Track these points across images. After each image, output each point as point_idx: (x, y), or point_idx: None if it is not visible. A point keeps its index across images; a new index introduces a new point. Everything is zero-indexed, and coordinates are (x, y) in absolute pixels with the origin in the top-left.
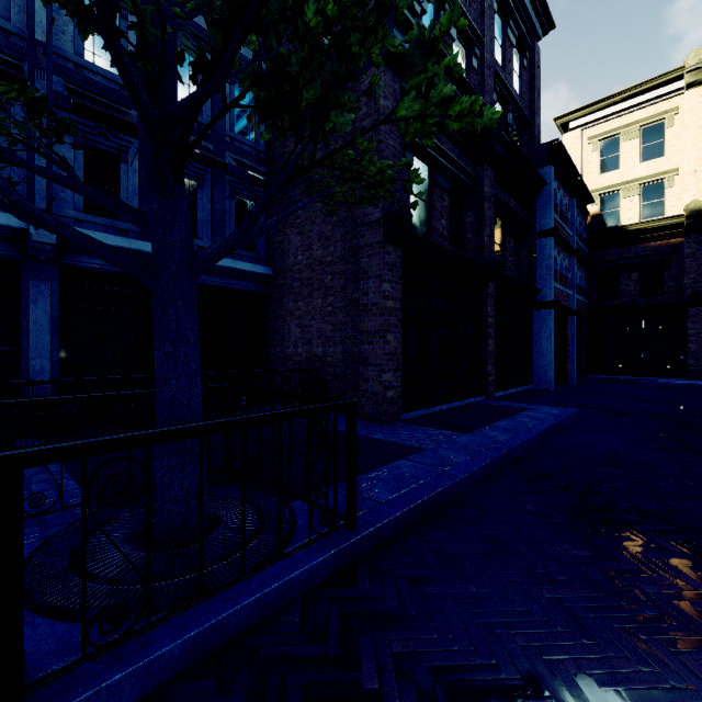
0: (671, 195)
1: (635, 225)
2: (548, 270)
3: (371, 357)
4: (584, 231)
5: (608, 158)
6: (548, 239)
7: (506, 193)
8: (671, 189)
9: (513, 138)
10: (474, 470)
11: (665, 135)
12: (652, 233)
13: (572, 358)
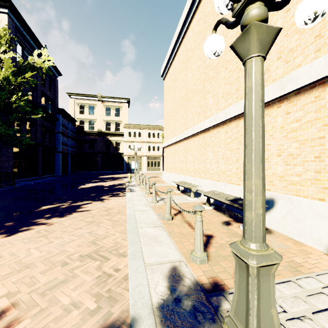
0: (95, 125)
1: (87, 131)
2: (60, 143)
3: (4, 166)
4: (74, 130)
5: (81, 110)
6: (60, 134)
7: (46, 121)
8: (95, 124)
9: (49, 105)
10: (33, 183)
11: (94, 110)
12: (91, 134)
13: (69, 166)
